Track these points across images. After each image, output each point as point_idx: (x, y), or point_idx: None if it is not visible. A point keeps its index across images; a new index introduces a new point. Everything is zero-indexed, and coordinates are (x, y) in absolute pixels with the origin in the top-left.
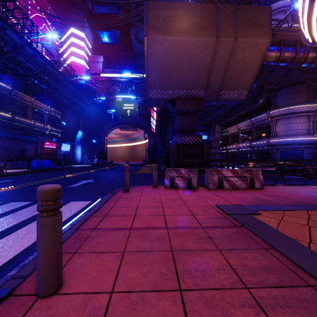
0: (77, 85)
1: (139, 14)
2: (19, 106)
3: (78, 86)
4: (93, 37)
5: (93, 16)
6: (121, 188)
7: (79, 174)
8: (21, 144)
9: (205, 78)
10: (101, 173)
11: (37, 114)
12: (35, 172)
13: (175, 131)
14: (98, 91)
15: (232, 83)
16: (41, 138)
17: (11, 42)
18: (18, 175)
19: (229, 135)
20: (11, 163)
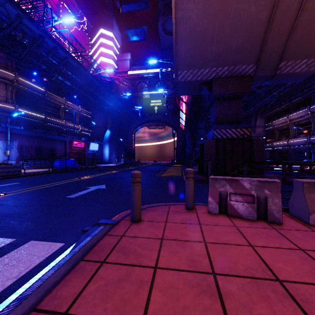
0: (101, 81)
1: (167, 2)
2: (52, 107)
3: (102, 82)
4: (121, 37)
5: (121, 16)
6: (130, 211)
7: (96, 176)
8: (50, 143)
9: (257, 44)
10: (122, 174)
11: (69, 115)
12: (56, 172)
13: (211, 122)
14: (125, 88)
15: (299, 48)
16: (70, 138)
17: (31, 34)
18: (36, 176)
19: (274, 130)
20: (40, 162)
